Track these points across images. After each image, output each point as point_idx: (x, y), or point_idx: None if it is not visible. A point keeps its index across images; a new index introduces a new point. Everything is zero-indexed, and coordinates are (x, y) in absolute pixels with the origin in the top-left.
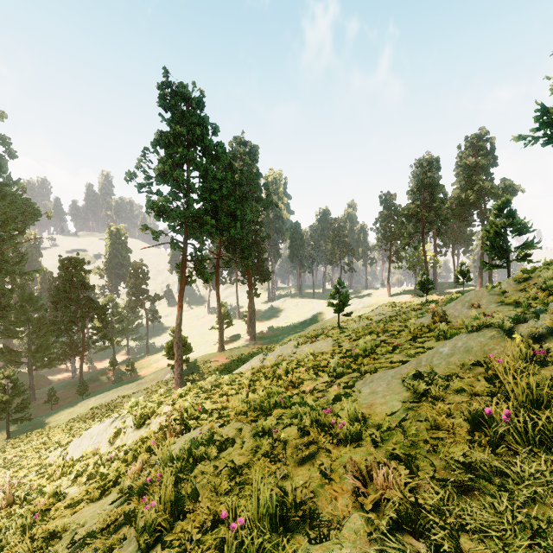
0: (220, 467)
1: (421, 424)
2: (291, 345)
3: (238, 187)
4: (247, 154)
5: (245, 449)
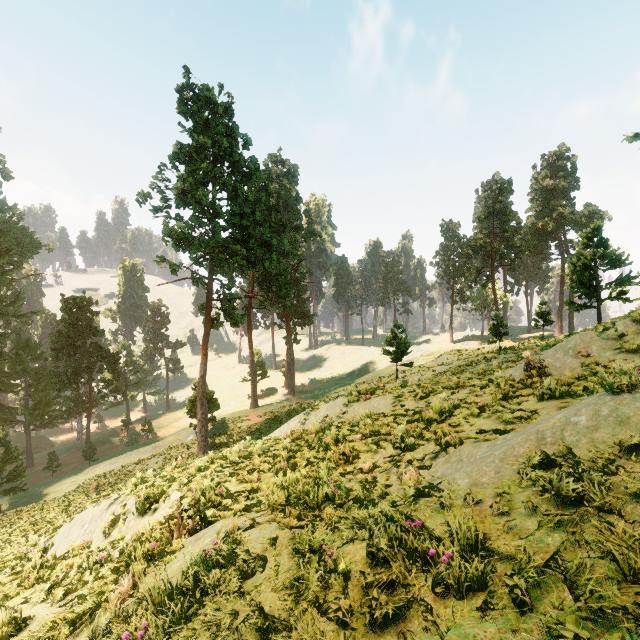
0: (242, 614)
1: (603, 570)
2: (340, 402)
3: (274, 213)
4: (285, 175)
5: (282, 580)
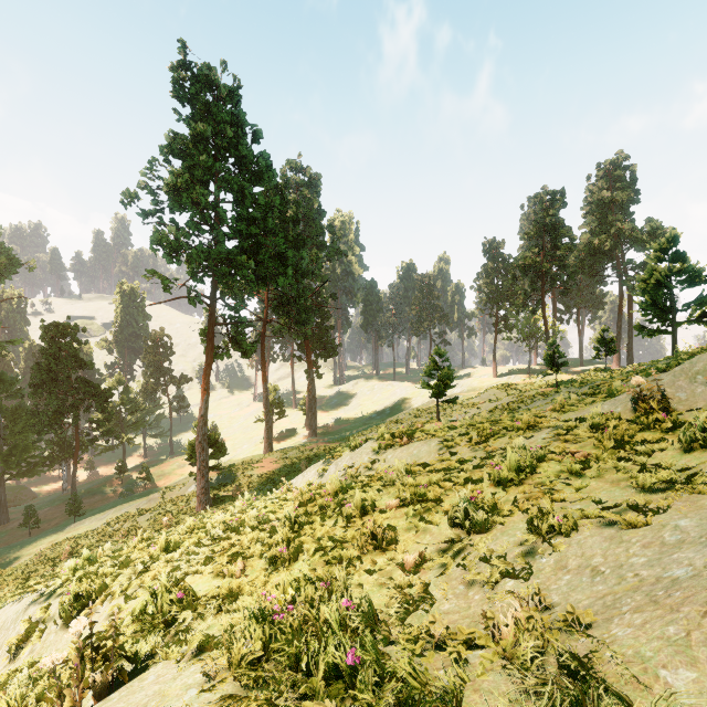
0: None
1: None
2: (368, 448)
3: (291, 225)
4: (305, 184)
5: None
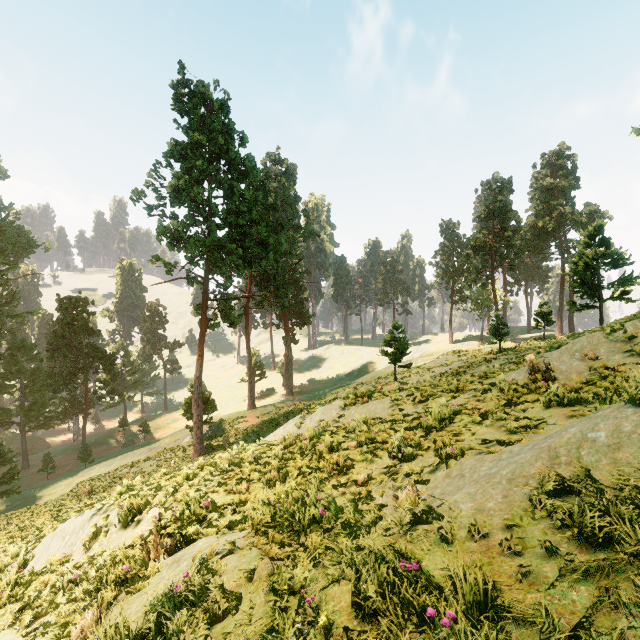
0: None
1: None
2: (336, 406)
3: (271, 212)
4: (283, 174)
5: (256, 628)
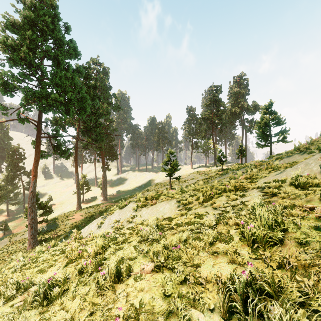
0: None
1: None
2: (130, 208)
3: (92, 89)
4: (101, 72)
5: None
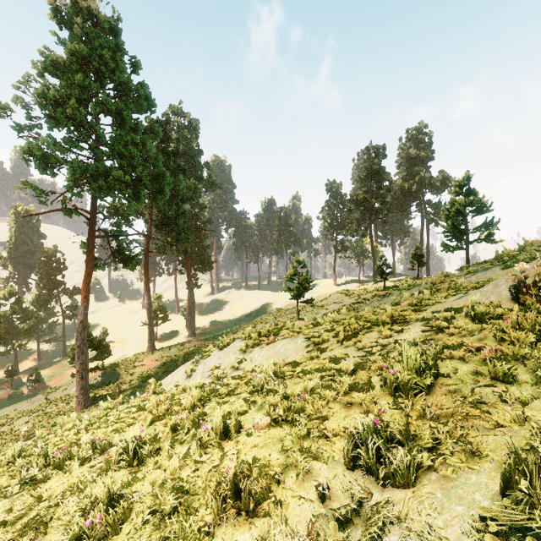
0: None
1: None
2: (235, 348)
3: (172, 157)
4: (186, 127)
5: None
